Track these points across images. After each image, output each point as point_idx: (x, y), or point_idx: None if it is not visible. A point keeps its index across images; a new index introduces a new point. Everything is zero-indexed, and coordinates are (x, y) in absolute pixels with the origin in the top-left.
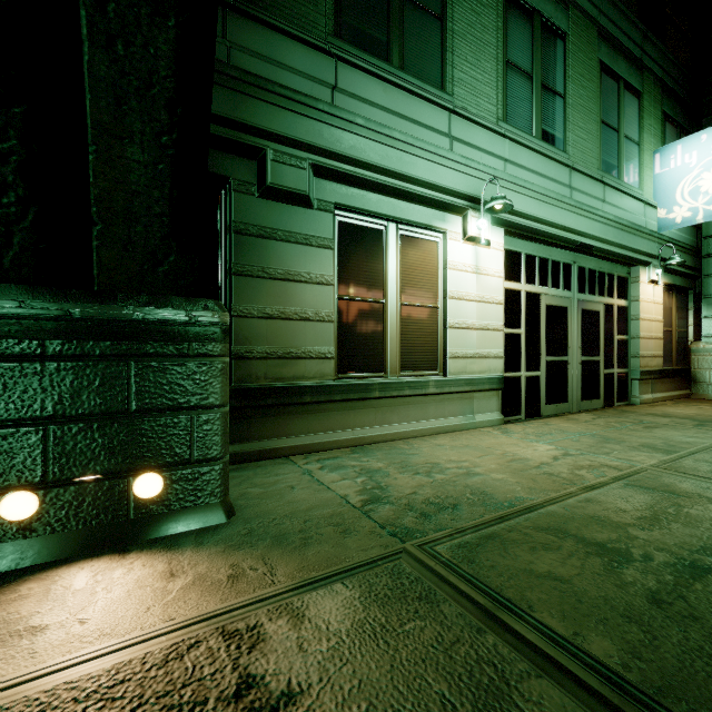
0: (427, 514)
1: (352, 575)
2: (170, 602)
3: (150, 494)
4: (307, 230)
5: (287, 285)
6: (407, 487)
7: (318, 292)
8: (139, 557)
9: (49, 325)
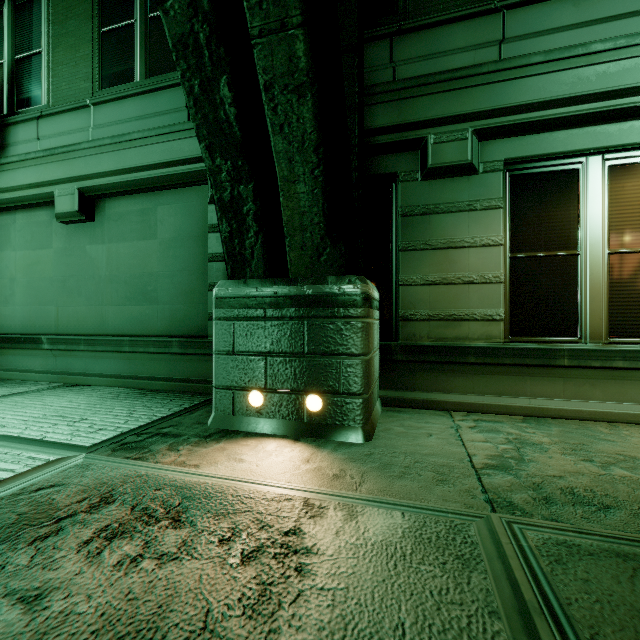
0: (553, 500)
1: (415, 512)
2: (296, 474)
3: (314, 409)
4: (471, 196)
5: (449, 252)
6: (556, 469)
7: (484, 254)
8: (301, 446)
9: (267, 300)
